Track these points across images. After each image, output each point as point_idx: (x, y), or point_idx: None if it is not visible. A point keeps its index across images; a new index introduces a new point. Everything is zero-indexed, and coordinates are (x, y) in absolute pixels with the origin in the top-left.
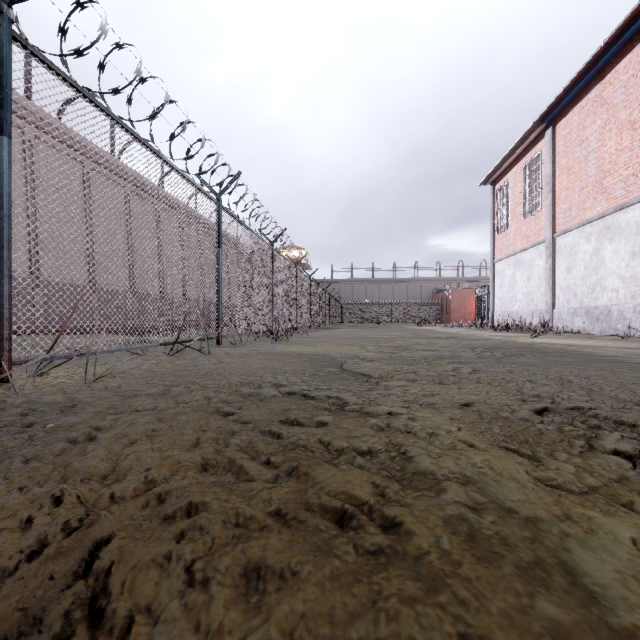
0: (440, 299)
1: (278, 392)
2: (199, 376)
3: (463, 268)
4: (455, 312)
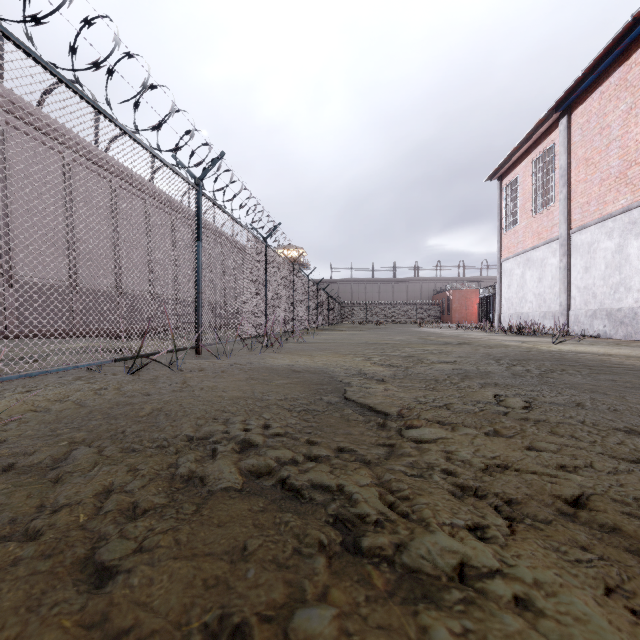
0: (441, 299)
1: (237, 475)
2: (138, 418)
3: (464, 268)
4: (456, 313)
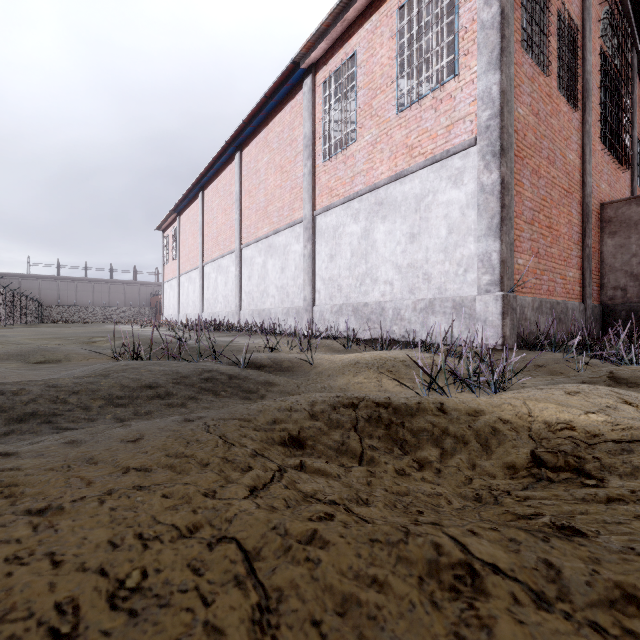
0: (156, 302)
1: None
2: None
3: None
4: None
